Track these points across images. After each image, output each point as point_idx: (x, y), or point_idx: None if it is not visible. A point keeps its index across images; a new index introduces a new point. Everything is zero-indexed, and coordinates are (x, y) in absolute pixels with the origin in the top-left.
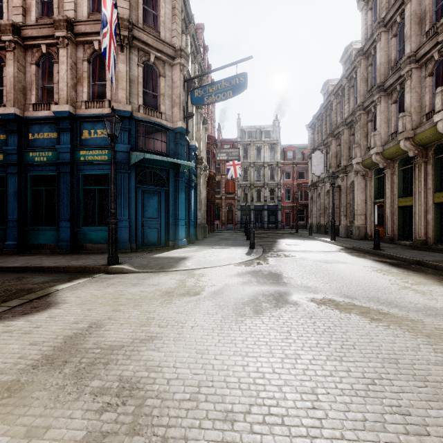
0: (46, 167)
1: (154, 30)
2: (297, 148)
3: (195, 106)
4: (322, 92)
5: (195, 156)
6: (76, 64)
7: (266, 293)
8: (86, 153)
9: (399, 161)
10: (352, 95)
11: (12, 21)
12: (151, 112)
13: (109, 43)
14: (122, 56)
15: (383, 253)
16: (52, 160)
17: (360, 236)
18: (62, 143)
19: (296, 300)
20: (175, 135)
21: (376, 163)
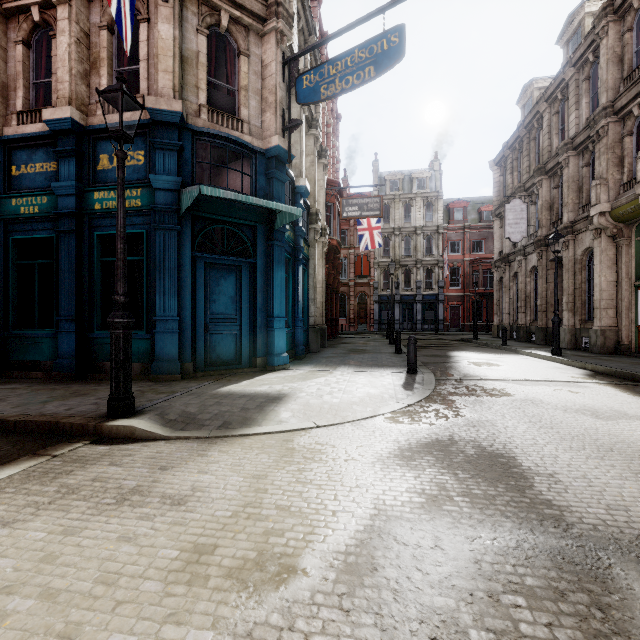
0: (39, 223)
1: None
2: (471, 203)
3: (306, 124)
4: (520, 103)
5: (306, 209)
6: (89, 37)
7: (531, 583)
8: (103, 195)
9: None
10: (586, 94)
11: None
12: (222, 119)
13: None
14: (165, 9)
15: None
16: (48, 210)
17: (607, 347)
18: (63, 179)
19: None
20: (267, 162)
21: None
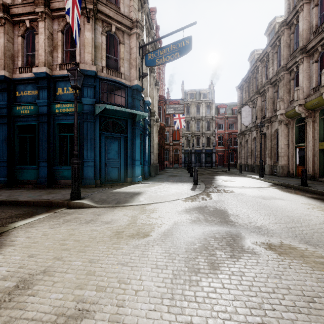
0: (29, 118)
1: (115, 6)
2: (228, 105)
3: (149, 71)
4: (249, 60)
5: (149, 110)
6: (52, 35)
7: (217, 236)
8: (60, 106)
9: (320, 111)
10: (276, 59)
11: (2, 2)
12: (112, 72)
13: (73, 7)
14: (88, 25)
15: (313, 190)
16: (34, 112)
17: (284, 174)
18: (41, 98)
19: (253, 247)
20: (132, 91)
21: (299, 113)
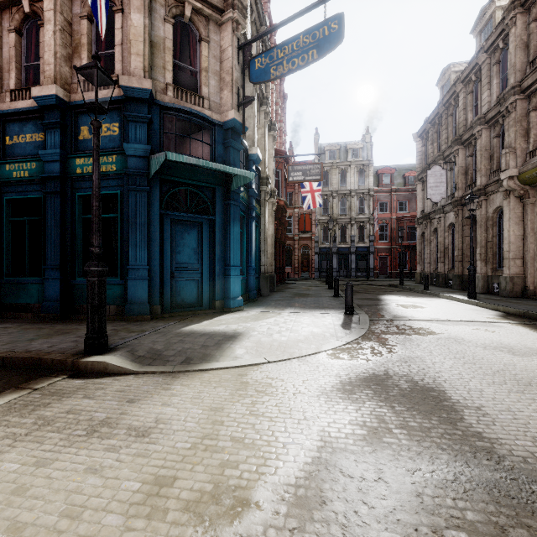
0: (29, 186)
1: None
2: (397, 170)
3: (258, 101)
4: (439, 84)
5: (257, 173)
6: (72, 25)
7: (472, 518)
8: (84, 161)
9: None
10: (497, 75)
11: None
12: (186, 96)
13: None
14: (136, 1)
15: None
16: (37, 174)
17: (515, 292)
18: (49, 147)
19: None
20: (225, 133)
21: None
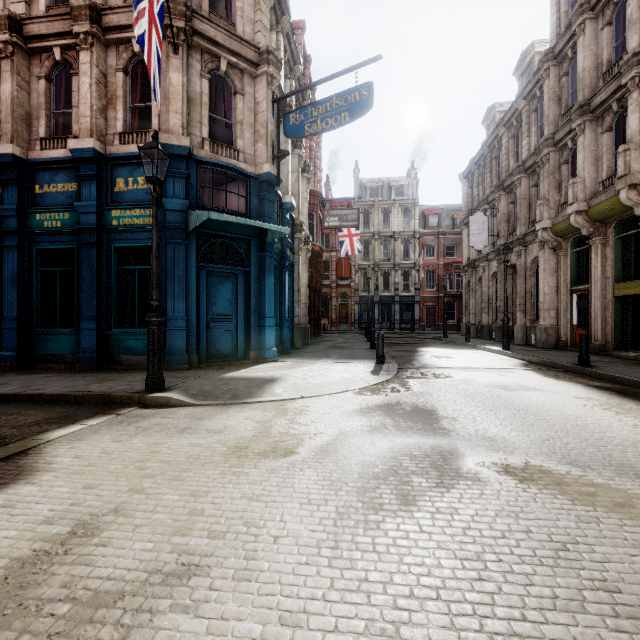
0: (61, 236)
1: (227, 22)
2: (445, 210)
3: (291, 145)
4: (485, 123)
5: (291, 221)
6: (106, 76)
7: (415, 453)
8: (120, 214)
9: (616, 224)
10: (535, 123)
11: (8, 12)
12: (221, 149)
13: (149, 30)
14: (175, 60)
15: (599, 373)
16: (70, 225)
17: (549, 343)
18: (84, 199)
19: (476, 471)
20: (259, 185)
21: (576, 227)
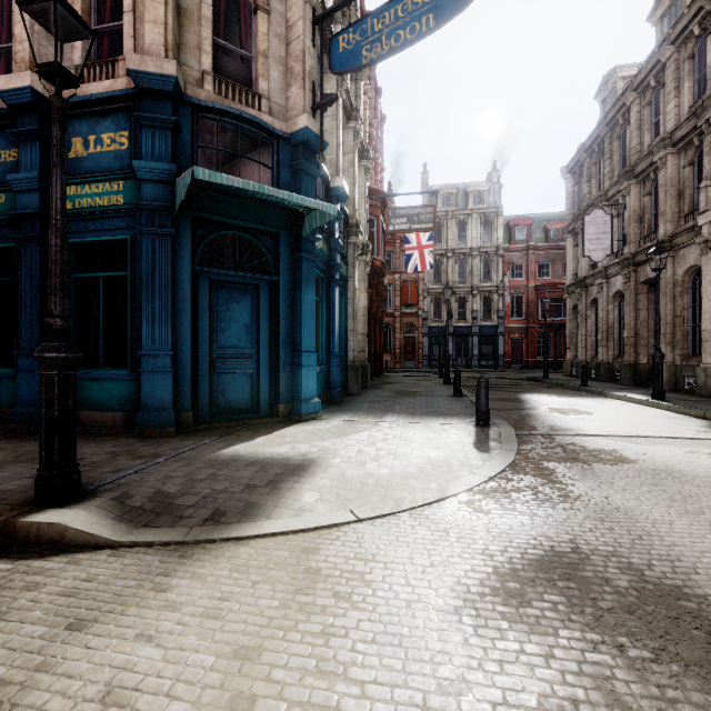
0: None
1: None
2: (535, 221)
3: (344, 114)
4: (599, 97)
5: (343, 218)
6: None
7: None
8: (76, 191)
9: None
10: (689, 76)
11: None
12: (233, 93)
13: None
14: None
15: None
16: (7, 212)
17: None
18: (23, 170)
19: None
20: (293, 151)
21: None
